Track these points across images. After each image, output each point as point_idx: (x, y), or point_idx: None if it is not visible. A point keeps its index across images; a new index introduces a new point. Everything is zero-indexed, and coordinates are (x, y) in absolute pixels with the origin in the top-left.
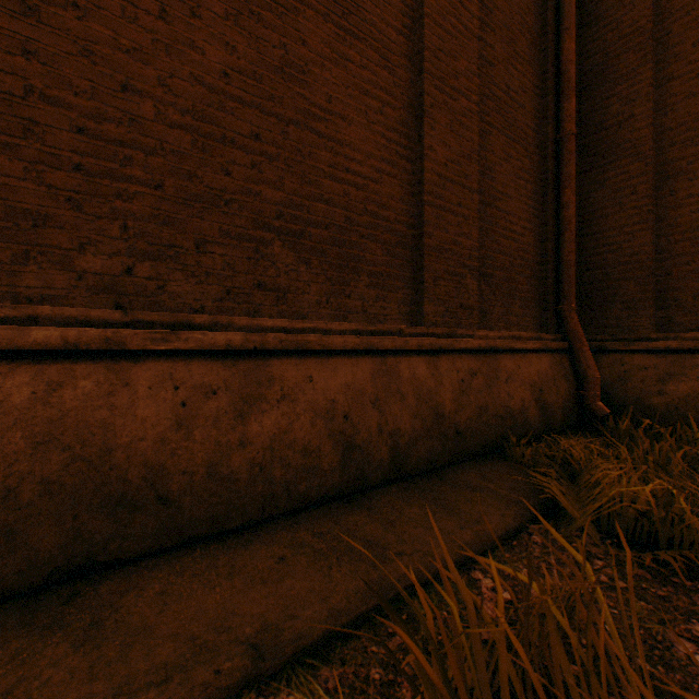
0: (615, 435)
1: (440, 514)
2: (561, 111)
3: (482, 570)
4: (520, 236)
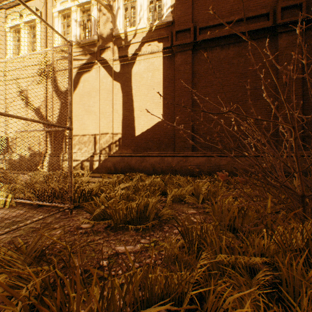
0: None
1: None
2: None
3: None
4: None
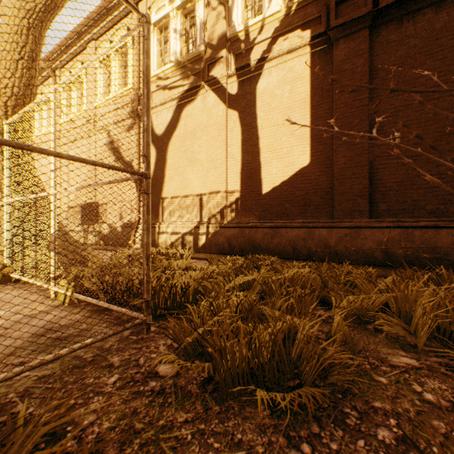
0: None
1: None
2: None
3: None
4: None
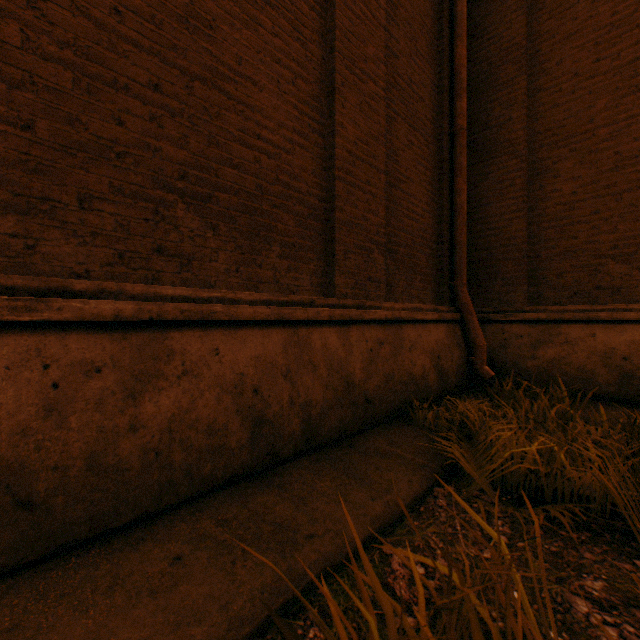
0: (501, 396)
1: (352, 486)
2: (455, 108)
3: (393, 543)
4: (420, 217)
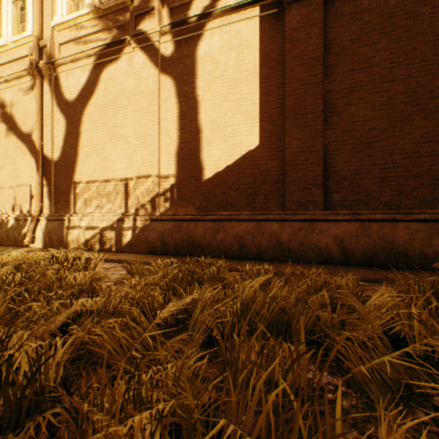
0: None
1: None
2: None
3: None
4: None
